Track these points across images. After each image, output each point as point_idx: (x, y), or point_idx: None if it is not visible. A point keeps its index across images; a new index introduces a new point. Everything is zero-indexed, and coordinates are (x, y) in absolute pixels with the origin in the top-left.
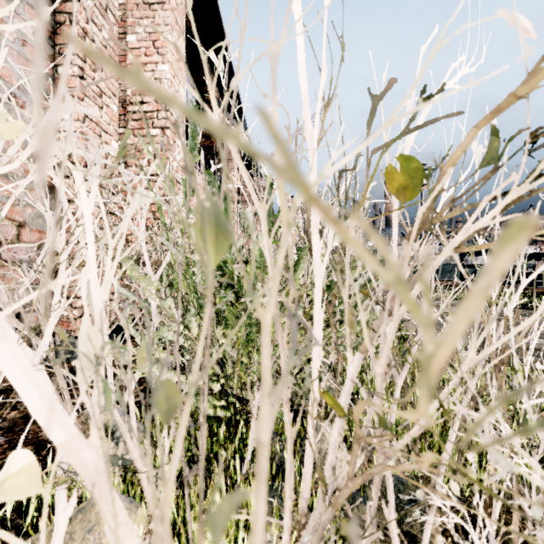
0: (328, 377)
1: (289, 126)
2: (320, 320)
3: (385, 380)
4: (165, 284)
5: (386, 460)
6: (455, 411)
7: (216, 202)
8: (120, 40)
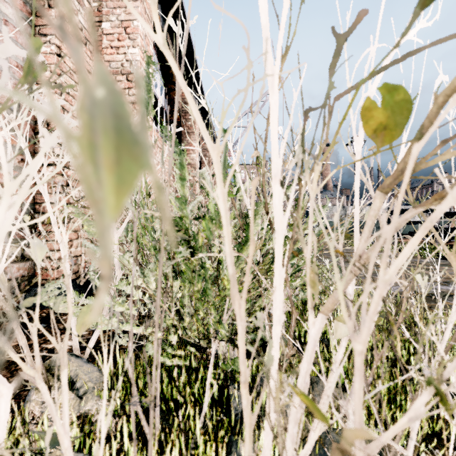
0: (283, 331)
1: (248, 46)
2: (280, 281)
3: (346, 340)
4: (130, 239)
5: (366, 455)
6: (455, 401)
7: (115, 87)
8: (96, 27)
